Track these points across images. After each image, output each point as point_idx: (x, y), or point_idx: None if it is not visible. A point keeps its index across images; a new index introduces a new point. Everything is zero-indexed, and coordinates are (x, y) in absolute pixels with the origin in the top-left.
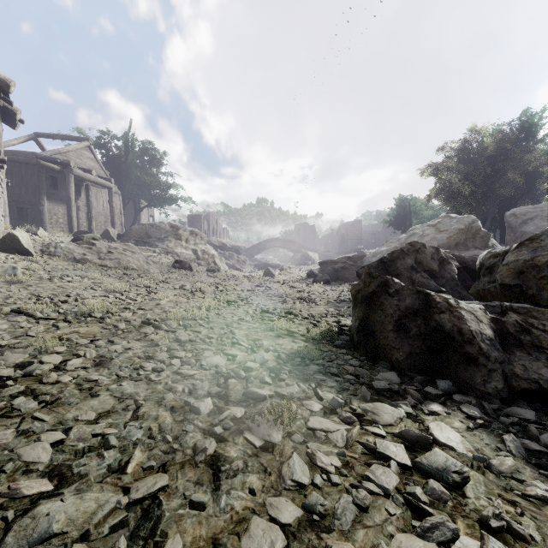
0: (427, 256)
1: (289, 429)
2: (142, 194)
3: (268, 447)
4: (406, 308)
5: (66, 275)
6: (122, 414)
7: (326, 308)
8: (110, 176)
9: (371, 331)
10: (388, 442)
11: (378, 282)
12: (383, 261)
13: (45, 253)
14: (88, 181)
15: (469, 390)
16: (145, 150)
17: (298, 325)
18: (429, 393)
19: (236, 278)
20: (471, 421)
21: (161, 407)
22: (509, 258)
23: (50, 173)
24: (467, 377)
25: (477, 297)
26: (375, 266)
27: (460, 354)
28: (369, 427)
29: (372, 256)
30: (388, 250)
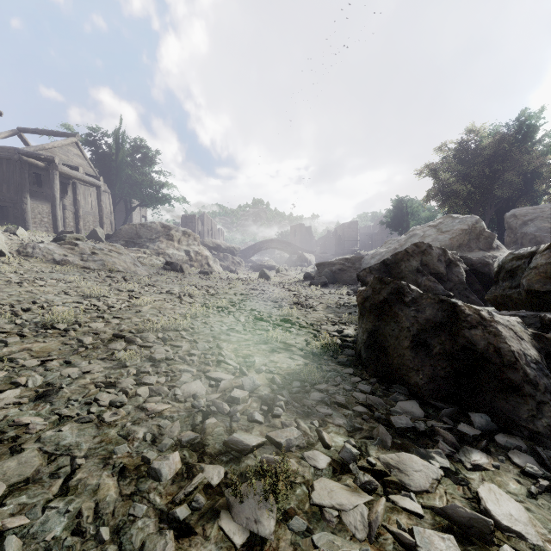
0: (434, 258)
1: (286, 504)
2: (133, 194)
3: (254, 544)
4: (426, 321)
5: (40, 278)
6: (47, 485)
7: (326, 314)
8: (100, 175)
9: (382, 347)
10: (431, 532)
11: (390, 289)
12: (385, 263)
13: (22, 254)
14: (75, 179)
15: (512, 427)
16: (137, 148)
17: (295, 336)
18: (465, 434)
19: (230, 281)
20: (530, 480)
21: (107, 468)
22: (538, 260)
23: (34, 170)
24: (508, 410)
25: (494, 303)
26: (377, 269)
27: (498, 381)
28: (397, 498)
29: (370, 258)
30: (387, 251)
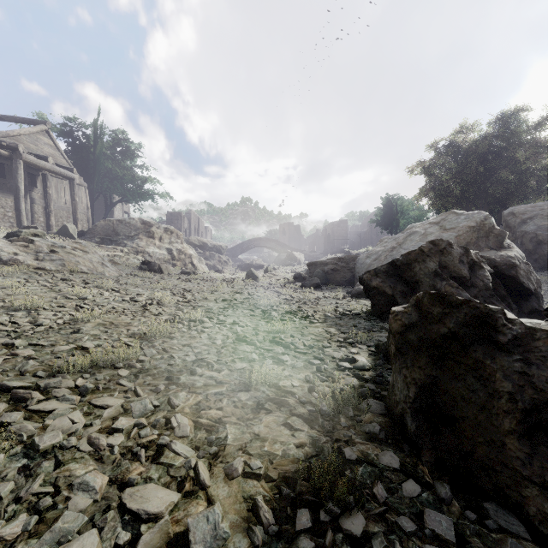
0: (455, 258)
1: None
2: (113, 188)
3: None
4: None
5: None
6: None
7: (326, 328)
8: (77, 168)
9: (445, 415)
10: None
11: (462, 317)
12: (394, 264)
13: None
14: (43, 170)
15: None
16: (118, 140)
17: (291, 371)
18: None
19: (213, 282)
20: None
21: None
22: None
23: None
24: None
25: None
26: (384, 271)
27: None
28: None
29: (365, 257)
30: (384, 250)
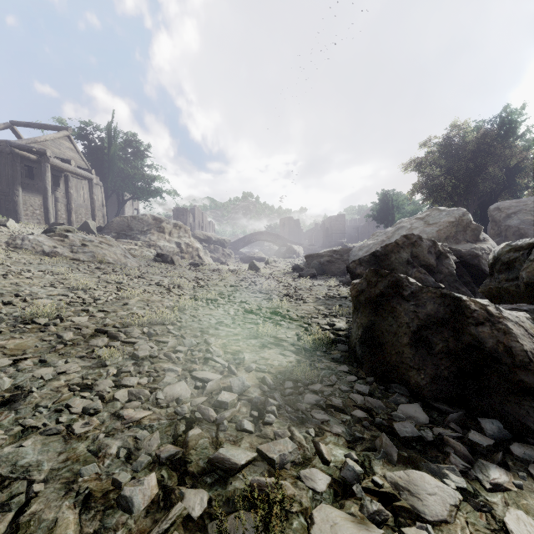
0: (424, 249)
1: None
2: (125, 187)
3: None
4: (427, 316)
5: (27, 270)
6: None
7: (316, 306)
8: (92, 168)
9: (378, 343)
10: None
11: (387, 282)
12: (375, 255)
13: (11, 246)
14: (67, 172)
15: (527, 434)
16: (129, 142)
17: (286, 330)
18: (477, 444)
19: (220, 272)
20: None
21: (70, 495)
22: None
23: (26, 162)
24: (521, 415)
25: (488, 296)
26: (367, 260)
27: (509, 383)
28: (412, 531)
29: (358, 249)
30: (375, 243)
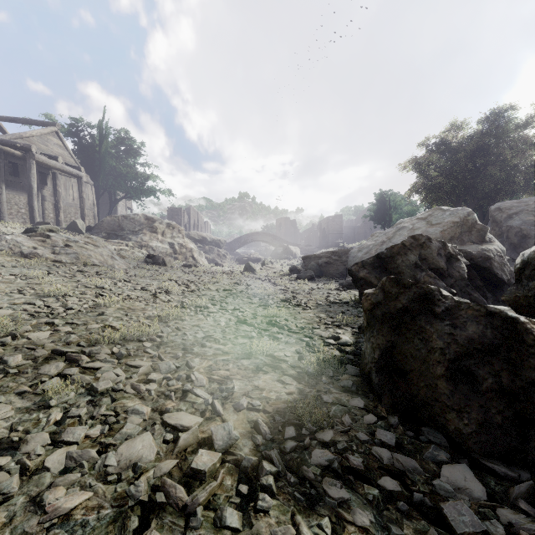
0: (433, 251)
1: None
2: (118, 185)
3: None
4: (469, 341)
5: None
6: None
7: (316, 314)
8: (83, 166)
9: (400, 370)
10: None
11: (412, 295)
12: (380, 257)
13: None
14: (54, 169)
15: None
16: (121, 139)
17: (284, 345)
18: None
19: (214, 274)
20: None
21: None
22: None
23: (10, 159)
24: None
25: (513, 305)
26: (370, 263)
27: None
28: None
29: (357, 251)
30: (375, 244)
